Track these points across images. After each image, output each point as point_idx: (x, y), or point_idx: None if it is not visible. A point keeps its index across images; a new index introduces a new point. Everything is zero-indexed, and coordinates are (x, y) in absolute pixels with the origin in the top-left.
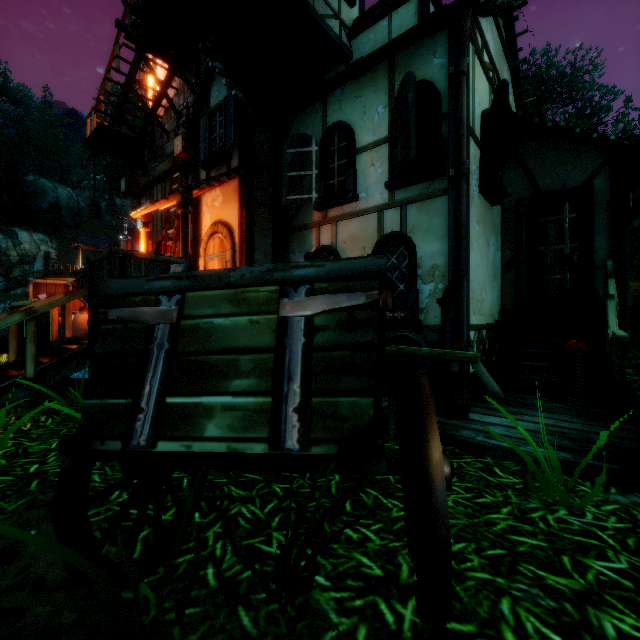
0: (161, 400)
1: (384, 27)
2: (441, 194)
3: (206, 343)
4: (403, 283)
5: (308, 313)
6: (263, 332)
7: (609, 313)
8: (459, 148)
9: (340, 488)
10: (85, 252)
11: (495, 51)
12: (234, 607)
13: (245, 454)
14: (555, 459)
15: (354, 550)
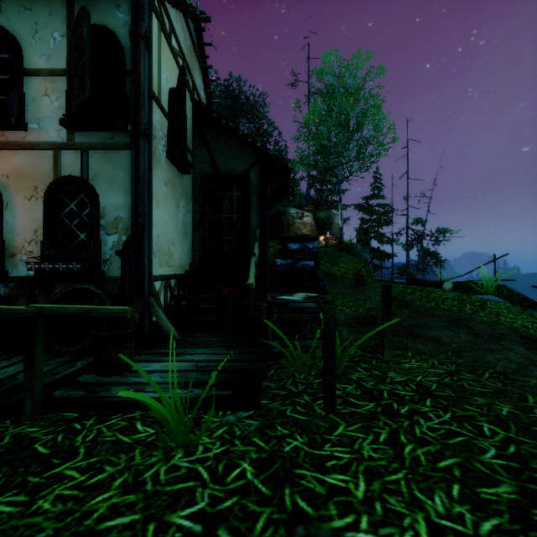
0: None
1: None
2: (124, 148)
3: None
4: (84, 232)
5: None
6: None
7: (251, 266)
8: (137, 107)
9: None
10: None
11: (186, 45)
12: None
13: None
14: (180, 404)
15: None
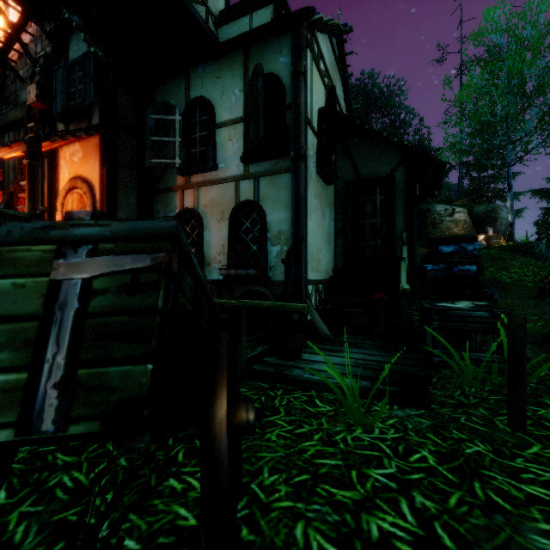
0: None
1: (246, 23)
2: (286, 171)
3: None
4: (256, 244)
5: (85, 276)
6: (29, 297)
7: (402, 271)
8: (298, 134)
9: (178, 438)
10: None
11: (330, 62)
12: None
13: None
14: (356, 389)
15: (174, 503)
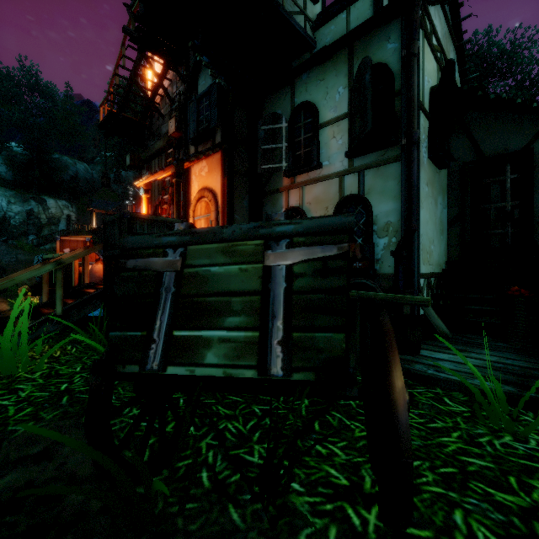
0: (169, 333)
1: (343, 19)
2: (394, 160)
3: (204, 287)
4: (361, 237)
5: (288, 262)
6: (251, 278)
7: None
8: (411, 120)
9: (309, 411)
10: (98, 215)
11: (442, 34)
12: (225, 505)
13: (238, 378)
14: (500, 391)
15: (323, 463)
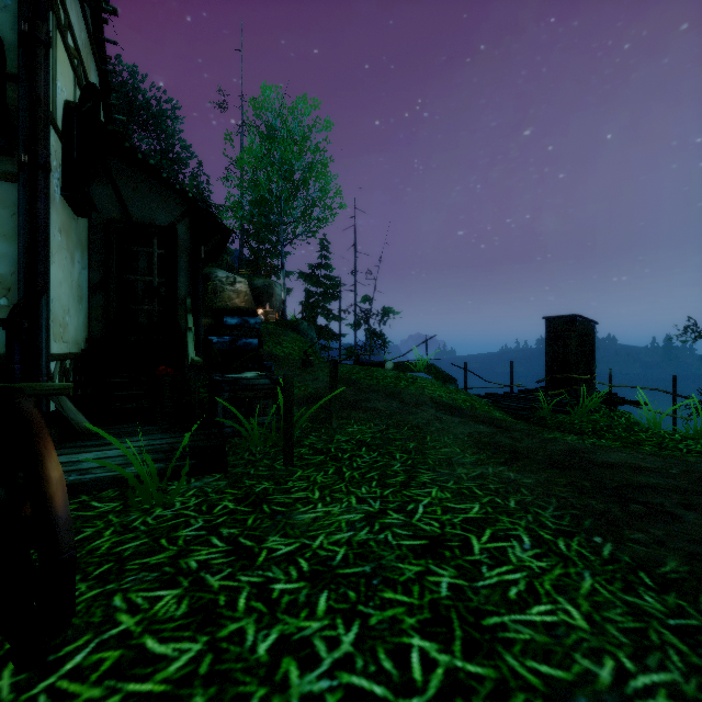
0: None
1: None
2: (5, 178)
3: None
4: None
5: None
6: None
7: (189, 343)
8: (37, 133)
9: None
10: None
11: (81, 39)
12: None
13: None
14: (153, 469)
15: None
